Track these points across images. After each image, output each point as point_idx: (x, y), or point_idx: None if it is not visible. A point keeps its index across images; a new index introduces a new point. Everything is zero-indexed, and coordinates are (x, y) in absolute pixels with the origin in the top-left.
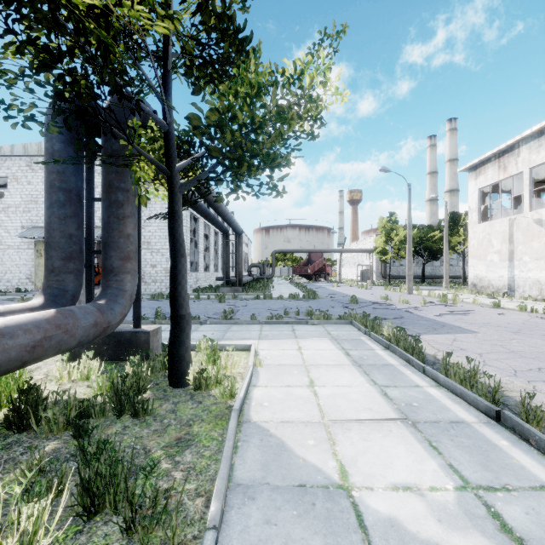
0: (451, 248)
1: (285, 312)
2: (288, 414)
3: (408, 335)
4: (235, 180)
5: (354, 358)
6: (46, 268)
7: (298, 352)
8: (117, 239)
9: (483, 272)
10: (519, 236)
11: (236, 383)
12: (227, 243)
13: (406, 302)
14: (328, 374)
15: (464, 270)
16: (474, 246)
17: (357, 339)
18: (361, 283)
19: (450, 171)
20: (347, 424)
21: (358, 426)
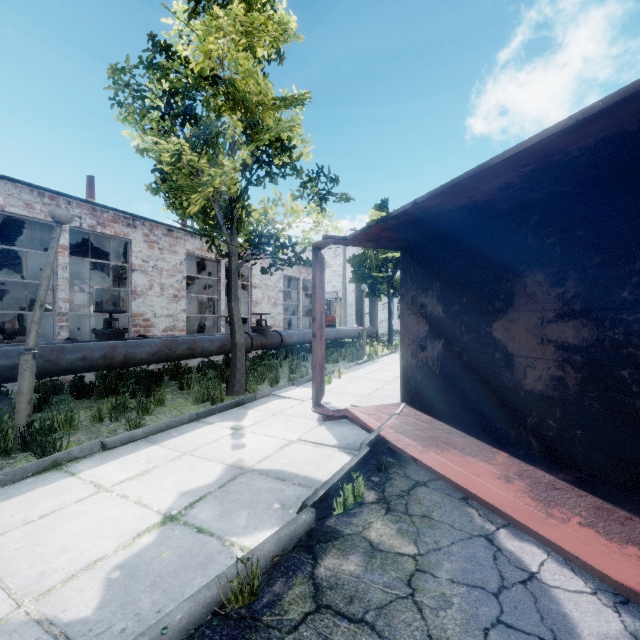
0: None
1: None
2: None
3: None
4: None
5: None
6: (356, 319)
7: None
8: (374, 311)
9: None
10: None
11: None
12: None
13: None
14: None
15: None
16: None
17: None
18: None
19: None
20: None
21: None
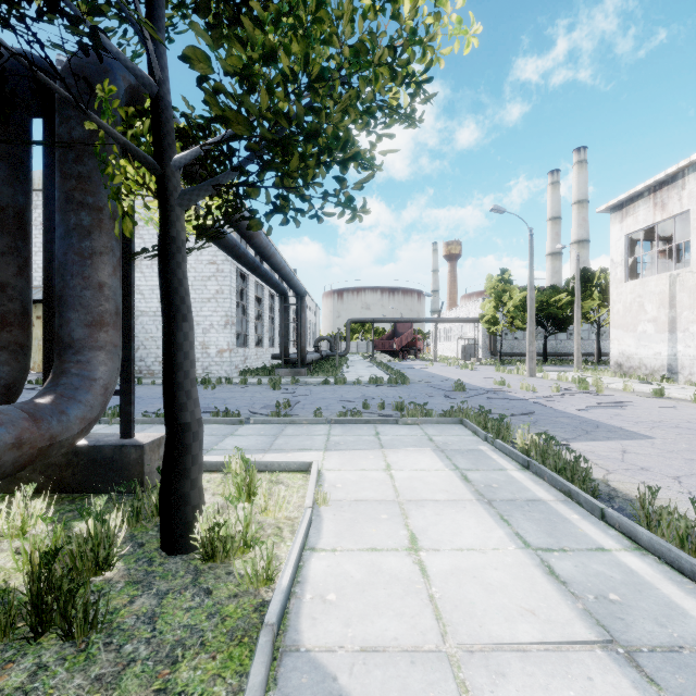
0: (582, 316)
1: (365, 405)
2: (374, 625)
3: (562, 447)
4: (279, 187)
5: (478, 487)
6: None
7: (386, 474)
8: (80, 291)
9: (631, 348)
10: (683, 298)
11: (280, 543)
12: (286, 308)
13: (531, 389)
14: (439, 521)
15: (599, 345)
16: (619, 312)
17: (475, 449)
18: (464, 363)
19: (579, 216)
20: (496, 657)
21: (518, 663)
